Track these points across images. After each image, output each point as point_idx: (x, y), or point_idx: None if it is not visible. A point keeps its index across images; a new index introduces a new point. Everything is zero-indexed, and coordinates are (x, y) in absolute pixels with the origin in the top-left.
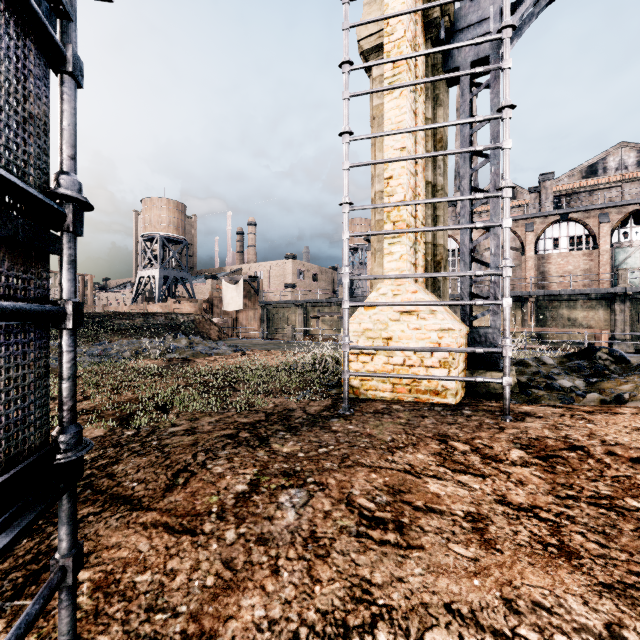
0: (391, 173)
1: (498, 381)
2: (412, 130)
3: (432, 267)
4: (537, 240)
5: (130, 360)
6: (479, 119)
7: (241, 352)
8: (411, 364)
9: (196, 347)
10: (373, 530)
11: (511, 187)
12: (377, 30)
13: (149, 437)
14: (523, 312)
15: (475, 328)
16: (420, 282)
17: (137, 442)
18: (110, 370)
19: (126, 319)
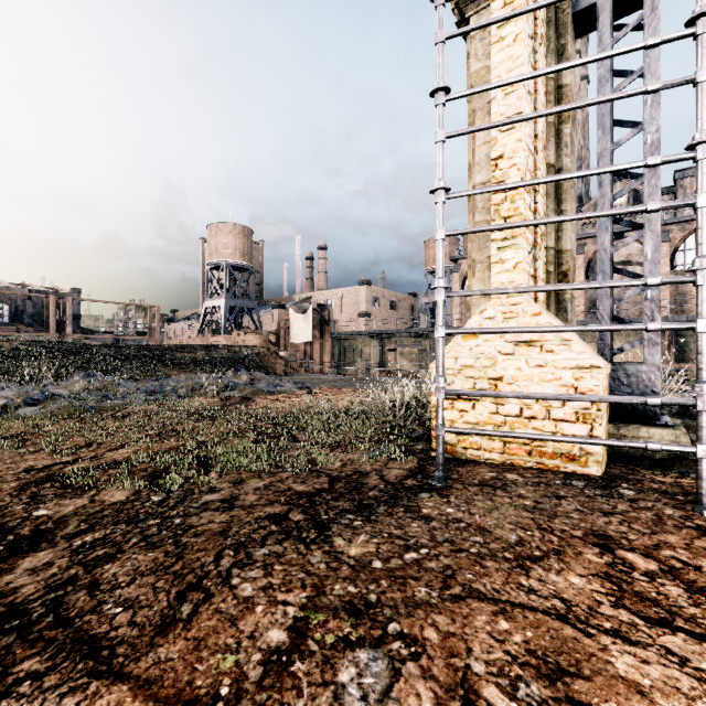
0: (501, 151)
1: (688, 450)
2: (541, 73)
3: (555, 281)
4: (674, 252)
5: (185, 398)
6: (654, 41)
7: (307, 390)
8: (531, 415)
9: (257, 384)
10: None
11: None
12: None
13: (175, 509)
14: None
15: (620, 365)
16: (540, 301)
17: (157, 517)
18: (160, 410)
19: (187, 352)
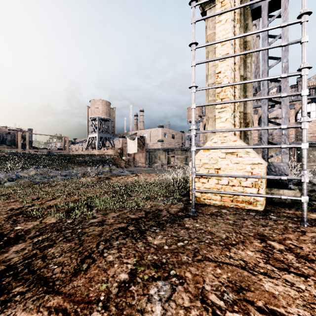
0: (220, 69)
1: (298, 198)
2: (236, 37)
3: (243, 126)
4: (297, 113)
5: (80, 178)
6: (284, 24)
7: (135, 174)
8: (233, 184)
9: (113, 171)
10: None
11: (308, 68)
12: None
13: (77, 226)
14: (289, 153)
15: (271, 162)
16: (237, 135)
17: (70, 229)
18: (69, 183)
19: (81, 157)
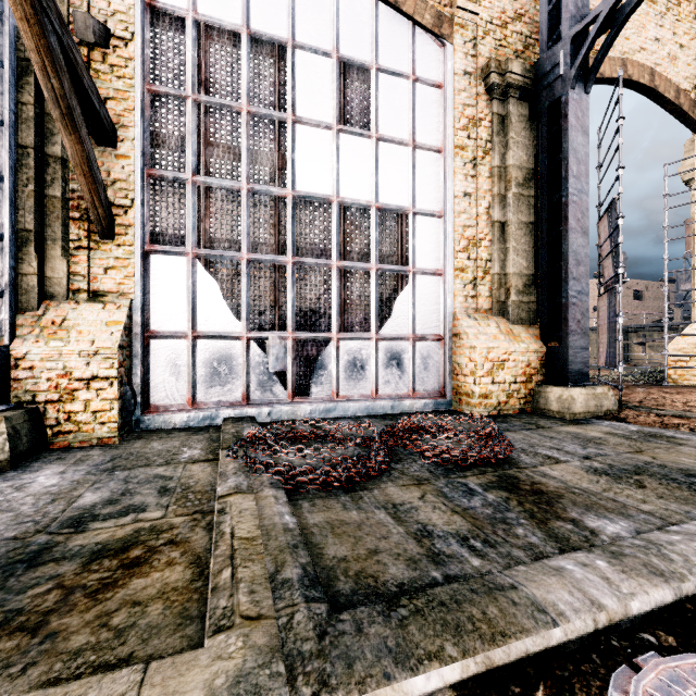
0: None
1: None
2: None
3: None
4: None
5: None
6: None
7: None
8: None
9: None
10: (668, 393)
11: None
12: (694, 170)
13: None
14: None
15: None
16: None
17: None
18: None
19: None
